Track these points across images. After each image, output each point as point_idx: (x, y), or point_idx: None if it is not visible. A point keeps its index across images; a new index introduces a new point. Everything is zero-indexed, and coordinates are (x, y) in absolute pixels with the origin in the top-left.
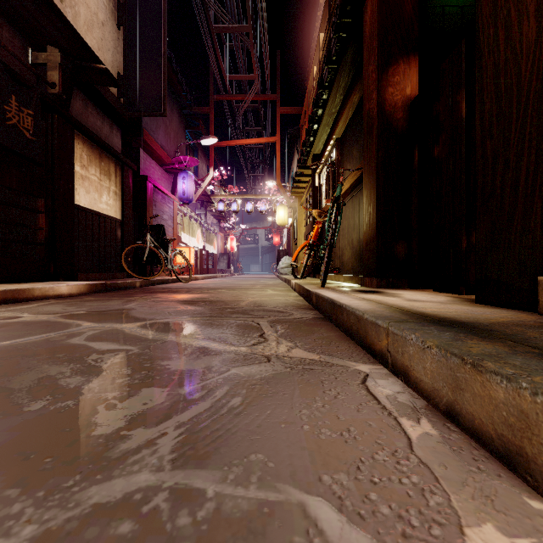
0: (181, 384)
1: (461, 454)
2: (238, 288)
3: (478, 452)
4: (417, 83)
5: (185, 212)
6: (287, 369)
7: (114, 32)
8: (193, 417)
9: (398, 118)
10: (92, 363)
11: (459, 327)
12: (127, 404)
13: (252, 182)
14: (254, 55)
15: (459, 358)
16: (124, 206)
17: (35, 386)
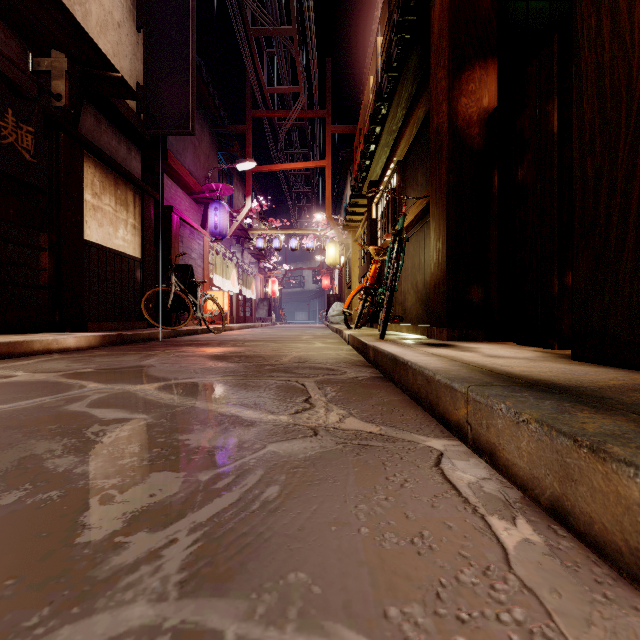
0: (202, 467)
1: (577, 573)
2: (280, 340)
3: (601, 570)
4: (496, 92)
5: (217, 250)
6: (338, 446)
7: (132, 35)
8: (214, 514)
9: (473, 134)
10: (92, 437)
11: (560, 392)
12: (129, 495)
13: (297, 215)
14: (299, 63)
15: (570, 438)
16: (144, 242)
17: (13, 469)
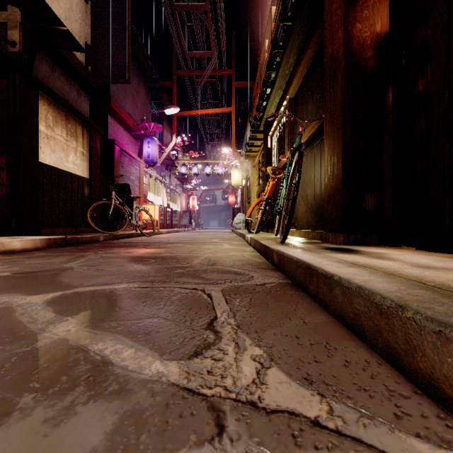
0: None
1: None
2: (196, 242)
3: None
4: (388, 18)
5: (151, 174)
6: None
7: (81, 5)
8: None
9: (367, 57)
10: None
11: None
12: None
13: (211, 150)
14: (211, 32)
15: None
16: (91, 166)
17: None
